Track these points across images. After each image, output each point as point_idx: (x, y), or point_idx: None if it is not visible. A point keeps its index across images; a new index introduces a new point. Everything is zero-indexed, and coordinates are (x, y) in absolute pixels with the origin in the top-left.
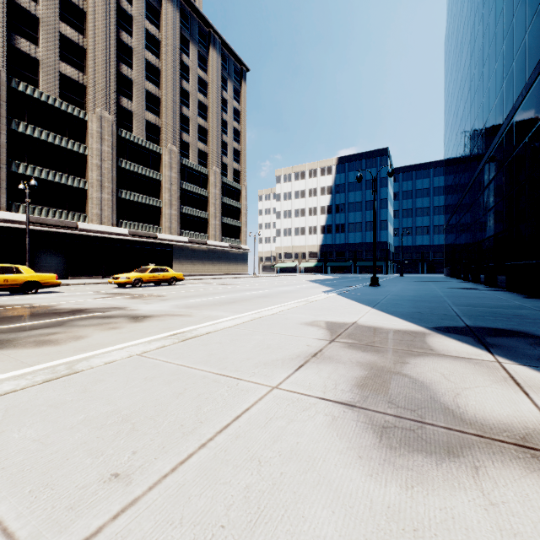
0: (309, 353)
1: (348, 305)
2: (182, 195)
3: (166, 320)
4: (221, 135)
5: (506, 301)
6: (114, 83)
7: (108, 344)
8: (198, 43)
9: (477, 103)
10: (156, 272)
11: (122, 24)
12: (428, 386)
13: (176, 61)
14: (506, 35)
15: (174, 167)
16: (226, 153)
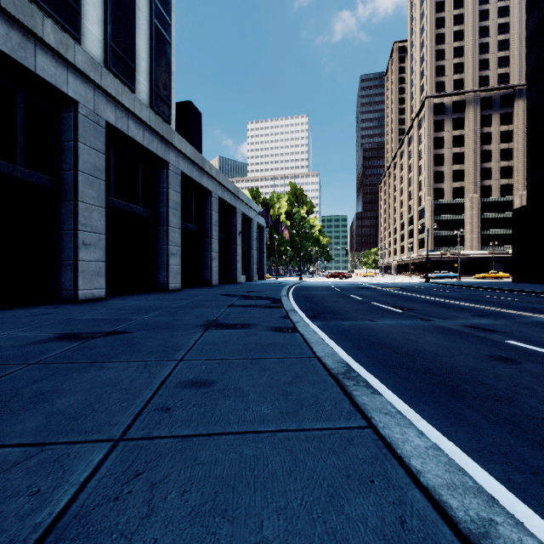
0: None
1: None
2: None
3: None
4: None
5: None
6: None
7: None
8: None
9: None
10: None
11: None
12: None
13: None
14: None
15: None
16: None
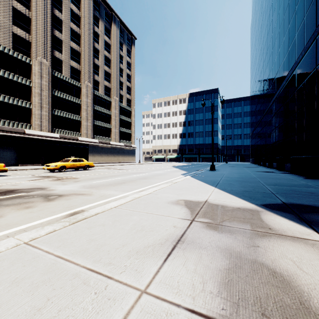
0: (175, 236)
1: (199, 185)
2: (94, 113)
3: (72, 199)
4: (119, 77)
5: (296, 181)
6: (50, 41)
7: (14, 225)
8: (105, 20)
9: (272, 61)
10: (75, 162)
11: (55, 4)
12: (289, 282)
13: (91, 30)
14: (291, 19)
15: (89, 96)
16: (122, 89)
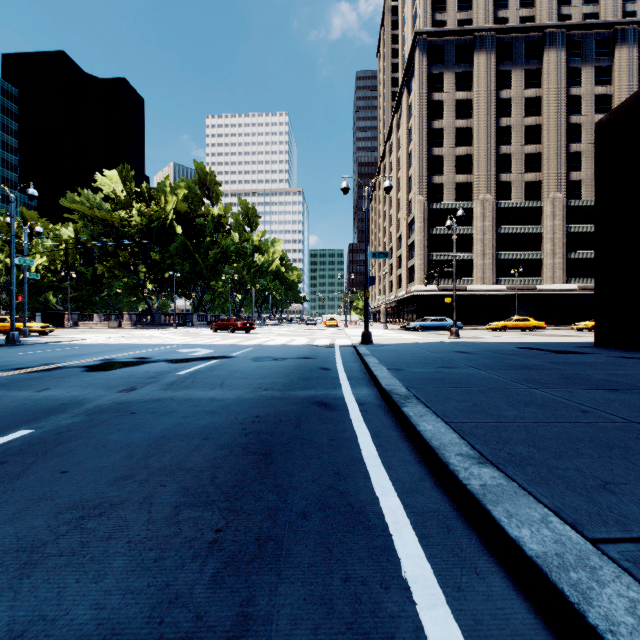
0: None
1: None
2: None
3: None
4: None
5: None
6: (563, 165)
7: None
8: None
9: None
10: None
11: (571, 109)
12: None
13: None
14: None
15: None
16: None
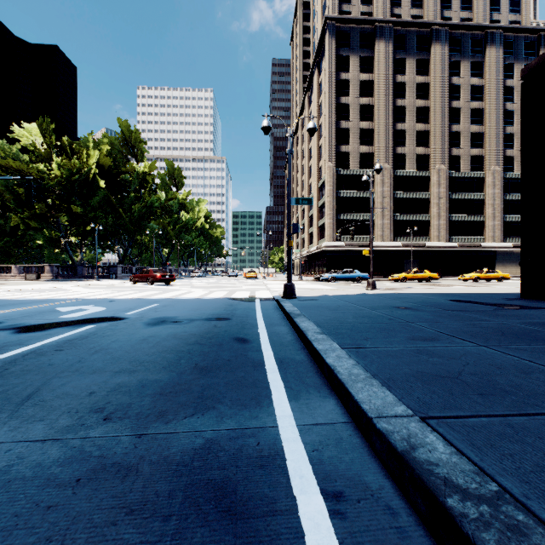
0: None
1: None
2: (505, 205)
3: None
4: None
5: None
6: (447, 142)
7: None
8: (524, 57)
9: None
10: (488, 273)
11: (452, 95)
12: None
13: (499, 92)
14: None
15: (496, 184)
16: None
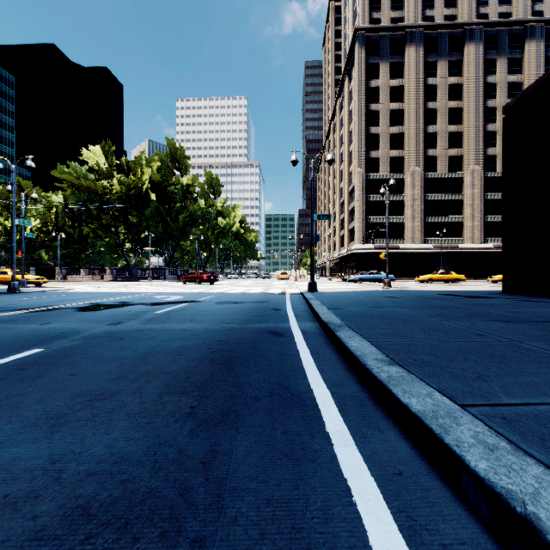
0: None
1: None
2: None
3: None
4: None
5: None
6: (481, 142)
7: None
8: None
9: None
10: None
11: (487, 94)
12: None
13: None
14: None
15: None
16: None
